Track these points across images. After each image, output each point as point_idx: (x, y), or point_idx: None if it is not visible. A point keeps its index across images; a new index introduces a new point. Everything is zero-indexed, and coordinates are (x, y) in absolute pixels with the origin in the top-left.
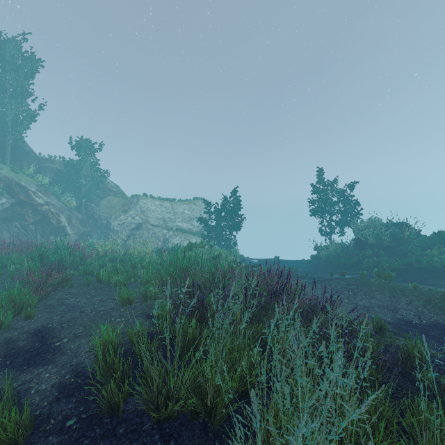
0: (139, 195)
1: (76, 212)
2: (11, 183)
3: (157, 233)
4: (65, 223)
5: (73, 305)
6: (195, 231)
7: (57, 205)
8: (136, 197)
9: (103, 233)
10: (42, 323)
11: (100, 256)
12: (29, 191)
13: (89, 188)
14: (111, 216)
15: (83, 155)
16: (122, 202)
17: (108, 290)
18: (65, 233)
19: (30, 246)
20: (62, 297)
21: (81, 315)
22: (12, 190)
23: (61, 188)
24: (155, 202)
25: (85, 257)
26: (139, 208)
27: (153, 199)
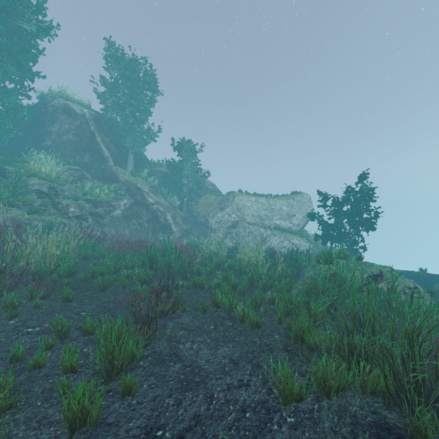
0: (234, 191)
1: (179, 210)
2: (131, 185)
3: (254, 232)
4: (171, 221)
5: (190, 363)
6: (295, 230)
7: (164, 204)
8: (232, 193)
9: (201, 230)
10: (146, 417)
11: (204, 259)
12: (143, 192)
13: (190, 187)
14: (209, 214)
15: (184, 156)
16: (219, 200)
17: (232, 329)
18: (170, 231)
19: (142, 246)
20: (173, 334)
21: (208, 409)
22: (131, 192)
23: (167, 189)
24: (250, 199)
25: (191, 261)
26: (235, 206)
27: (248, 196)
